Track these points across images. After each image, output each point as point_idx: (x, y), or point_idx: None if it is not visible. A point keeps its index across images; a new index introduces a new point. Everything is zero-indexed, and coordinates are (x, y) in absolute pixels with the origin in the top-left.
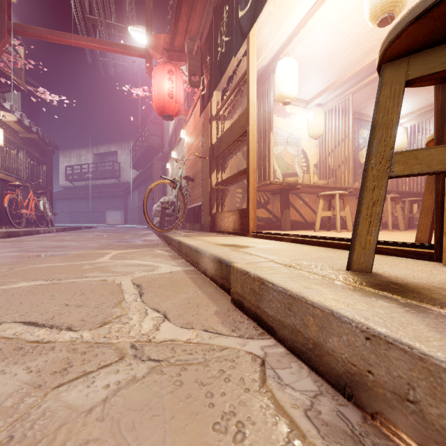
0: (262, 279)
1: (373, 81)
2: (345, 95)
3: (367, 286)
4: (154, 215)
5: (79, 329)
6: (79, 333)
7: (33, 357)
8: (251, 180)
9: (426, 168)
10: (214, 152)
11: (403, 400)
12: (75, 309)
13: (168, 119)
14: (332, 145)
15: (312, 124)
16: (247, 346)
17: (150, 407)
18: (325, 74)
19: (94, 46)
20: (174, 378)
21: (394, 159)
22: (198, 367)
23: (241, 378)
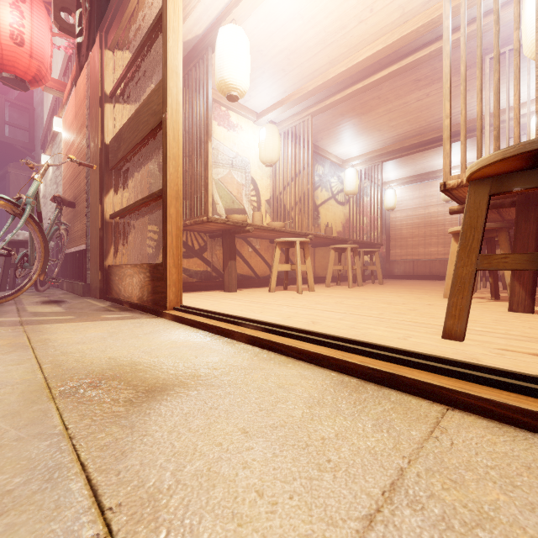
0: None
1: (335, 105)
2: (304, 116)
3: None
4: None
5: None
6: None
7: None
8: (172, 212)
9: None
10: (108, 158)
11: None
12: None
13: (15, 85)
14: (287, 179)
15: (265, 145)
16: None
17: None
18: (283, 78)
19: None
20: None
21: None
22: None
23: None
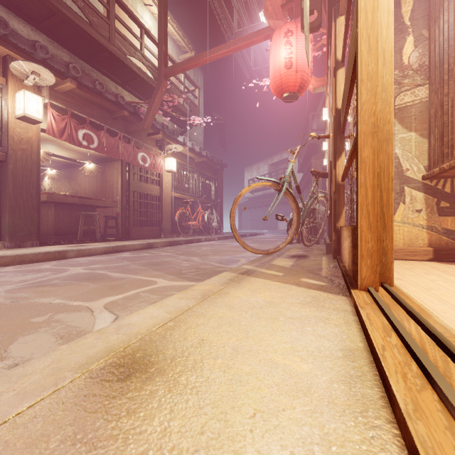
0: None
1: None
2: None
3: None
4: None
5: None
6: None
7: None
8: (365, 155)
9: None
10: (340, 122)
11: None
12: None
13: (290, 99)
14: None
15: None
16: None
17: None
18: None
19: (221, 53)
20: None
21: None
22: None
23: None
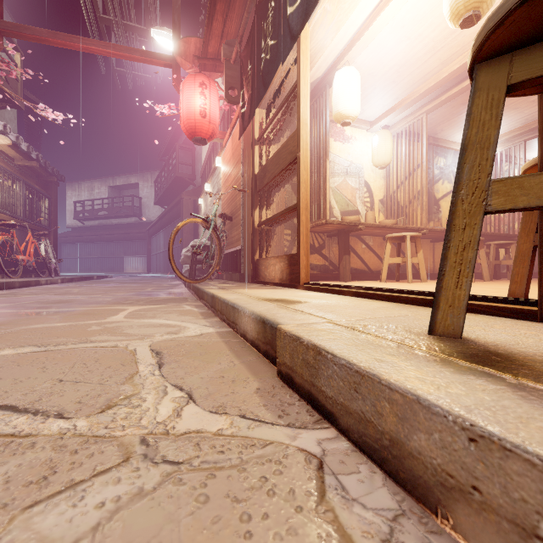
0: (318, 348)
1: (451, 98)
2: (418, 115)
3: (460, 358)
4: (183, 262)
5: (73, 415)
6: (71, 422)
7: (2, 458)
8: (303, 219)
9: (534, 200)
10: (257, 184)
11: (530, 536)
12: (71, 386)
13: (200, 143)
14: (402, 177)
15: (377, 150)
16: (298, 440)
17: (160, 539)
18: (394, 88)
19: (108, 52)
20: (197, 491)
21: (492, 188)
22: (232, 473)
23: (291, 489)
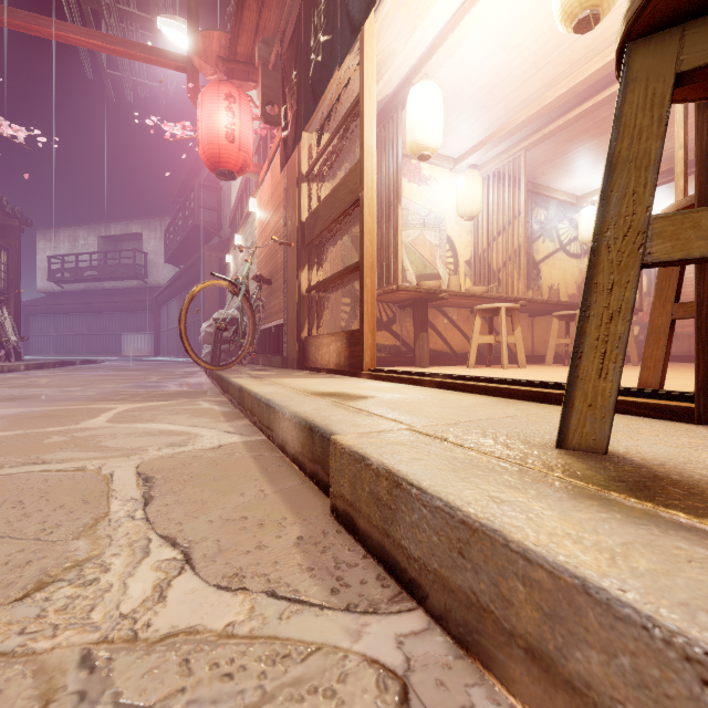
0: (396, 476)
1: (556, 132)
2: (515, 153)
3: (622, 492)
4: (203, 341)
5: None
6: None
7: None
8: (368, 282)
9: None
10: (304, 235)
11: None
12: None
13: (226, 178)
14: (494, 232)
15: (463, 196)
16: (364, 639)
17: None
18: (484, 116)
19: (92, 43)
20: None
21: (653, 228)
22: None
23: None
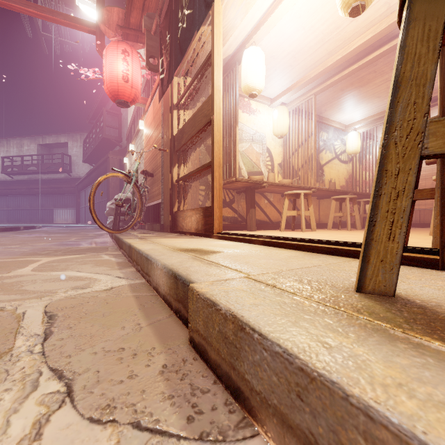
0: (240, 322)
1: (334, 84)
2: (309, 96)
3: (423, 334)
4: (107, 214)
5: None
6: None
7: None
8: (217, 175)
9: None
10: (175, 144)
11: None
12: None
13: (123, 106)
14: (295, 146)
15: (277, 122)
16: None
17: None
18: (290, 71)
19: (29, 11)
20: None
21: (429, 129)
22: None
23: None
